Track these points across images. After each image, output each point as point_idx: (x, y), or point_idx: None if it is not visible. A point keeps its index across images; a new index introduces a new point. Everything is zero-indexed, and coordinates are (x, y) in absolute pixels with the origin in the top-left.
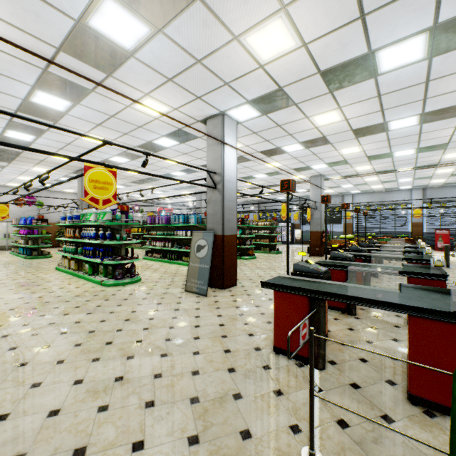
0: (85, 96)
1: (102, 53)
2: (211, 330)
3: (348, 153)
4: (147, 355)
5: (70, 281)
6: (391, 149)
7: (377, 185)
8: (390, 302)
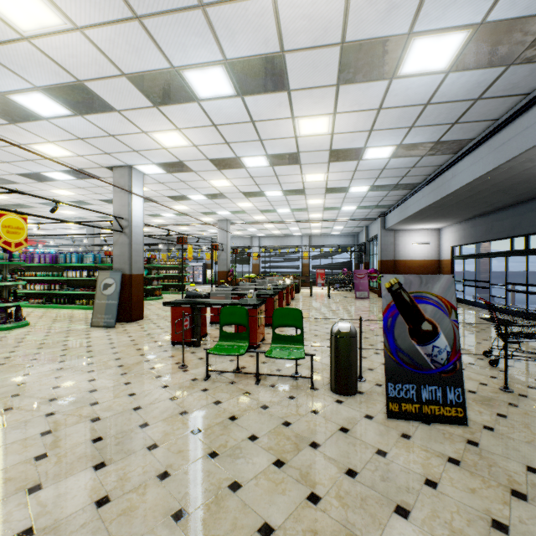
0: None
1: (14, 111)
2: (125, 343)
3: (244, 206)
4: (76, 359)
5: None
6: (274, 207)
7: (276, 231)
8: (227, 303)
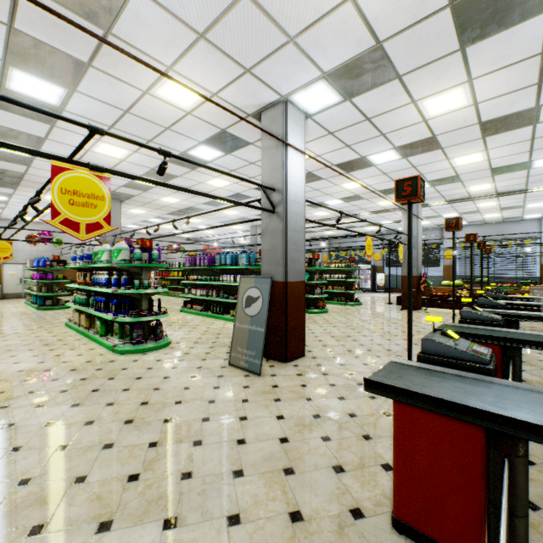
0: (82, 76)
1: None
2: (265, 454)
3: (463, 164)
4: (138, 522)
5: (74, 344)
6: (531, 156)
7: (493, 213)
8: None
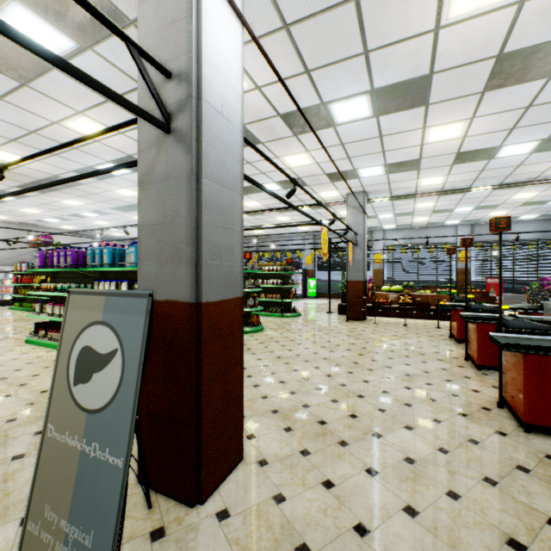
0: None
1: None
2: None
3: (435, 140)
4: None
5: None
6: (506, 139)
7: (423, 217)
8: None
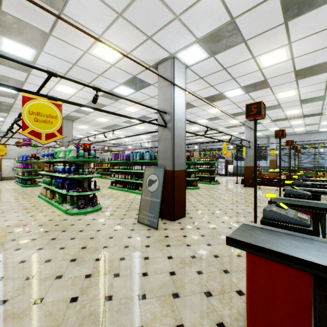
0: (45, 42)
1: None
2: (160, 283)
3: (283, 97)
4: None
5: (42, 209)
6: (326, 92)
7: (300, 128)
8: None
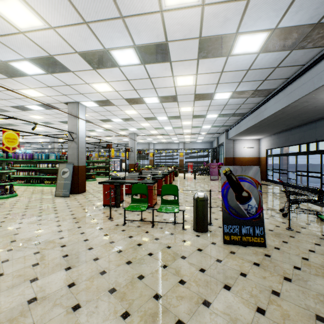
0: None
1: (11, 71)
2: (76, 206)
3: (145, 125)
4: (48, 214)
5: None
6: (162, 126)
7: (164, 140)
8: (135, 182)
